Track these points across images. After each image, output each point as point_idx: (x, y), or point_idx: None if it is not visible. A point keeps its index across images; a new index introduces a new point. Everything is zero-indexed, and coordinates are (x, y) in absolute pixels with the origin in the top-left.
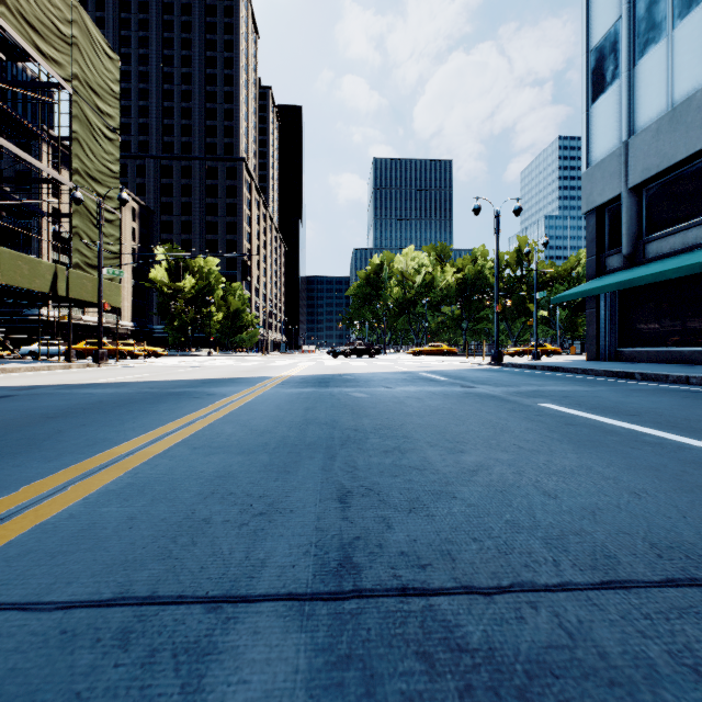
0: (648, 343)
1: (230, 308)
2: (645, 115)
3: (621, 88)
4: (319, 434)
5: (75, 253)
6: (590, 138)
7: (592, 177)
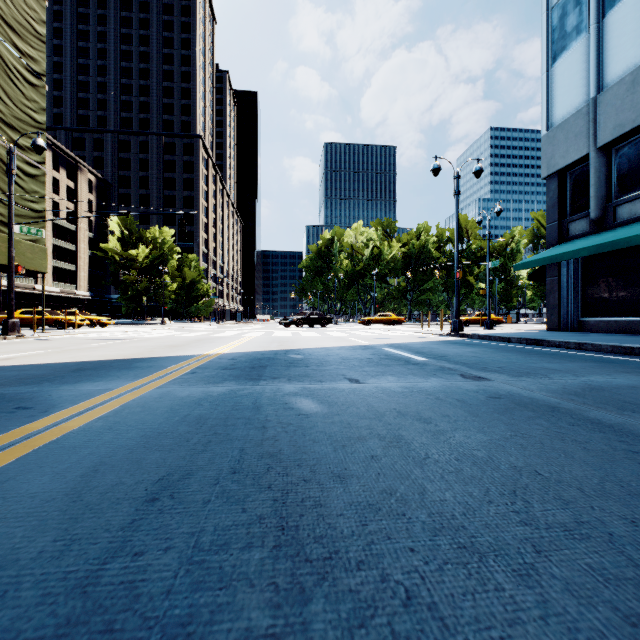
0: (618, 313)
1: (186, 279)
2: (617, 68)
3: (587, 42)
4: None
5: None
6: (551, 99)
7: (554, 139)
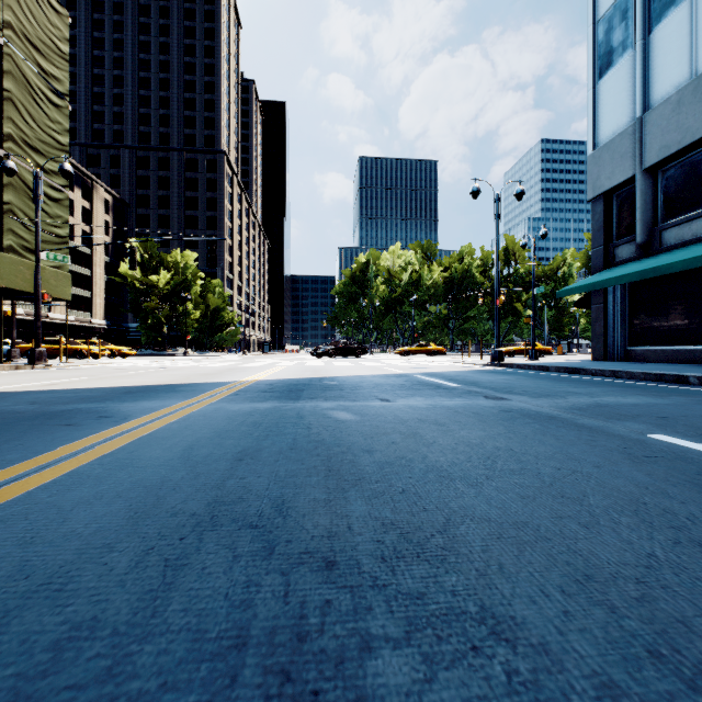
0: (665, 341)
1: (209, 306)
2: (663, 87)
3: (633, 59)
4: (206, 609)
5: (7, 234)
6: (597, 117)
7: (600, 159)
